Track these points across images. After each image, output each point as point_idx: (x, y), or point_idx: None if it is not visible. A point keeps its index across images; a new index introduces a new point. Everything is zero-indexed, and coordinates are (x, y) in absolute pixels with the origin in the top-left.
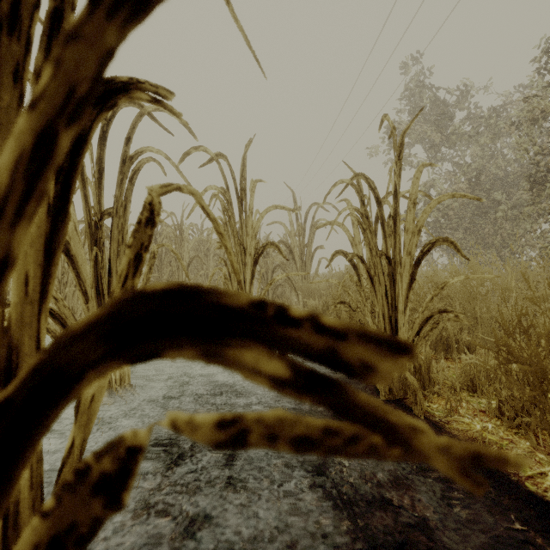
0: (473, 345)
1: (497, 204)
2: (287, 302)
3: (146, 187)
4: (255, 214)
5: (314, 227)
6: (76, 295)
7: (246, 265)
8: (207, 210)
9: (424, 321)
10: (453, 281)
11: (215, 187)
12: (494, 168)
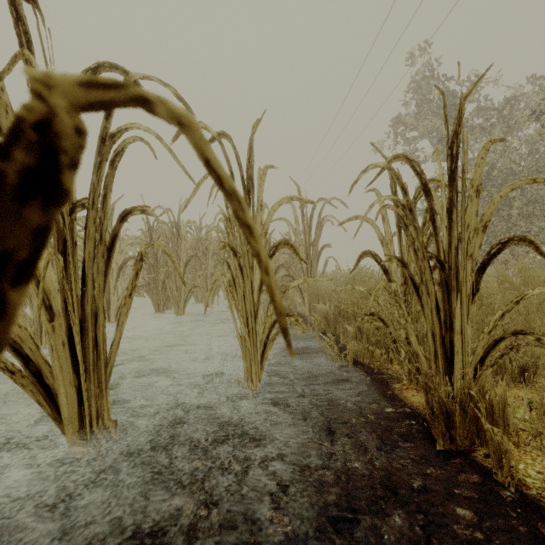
0: (532, 366)
1: (509, 201)
2: (292, 305)
3: (26, 72)
4: (263, 208)
5: (321, 224)
6: (60, 300)
7: (253, 269)
8: (217, 169)
9: (492, 345)
10: (533, 293)
11: None
12: (508, 163)
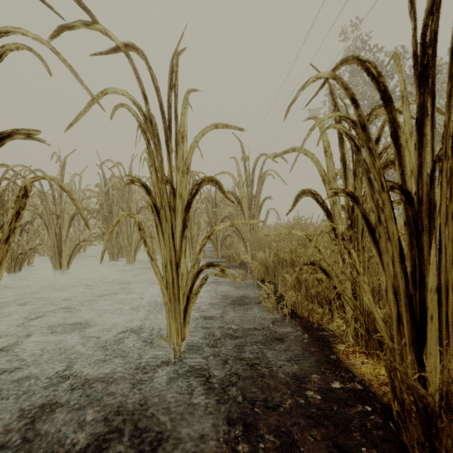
0: None
1: None
2: (235, 253)
3: None
4: None
5: (263, 178)
6: None
7: (175, 211)
8: None
9: None
10: None
11: (122, 91)
12: None
